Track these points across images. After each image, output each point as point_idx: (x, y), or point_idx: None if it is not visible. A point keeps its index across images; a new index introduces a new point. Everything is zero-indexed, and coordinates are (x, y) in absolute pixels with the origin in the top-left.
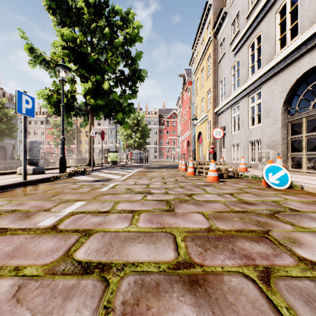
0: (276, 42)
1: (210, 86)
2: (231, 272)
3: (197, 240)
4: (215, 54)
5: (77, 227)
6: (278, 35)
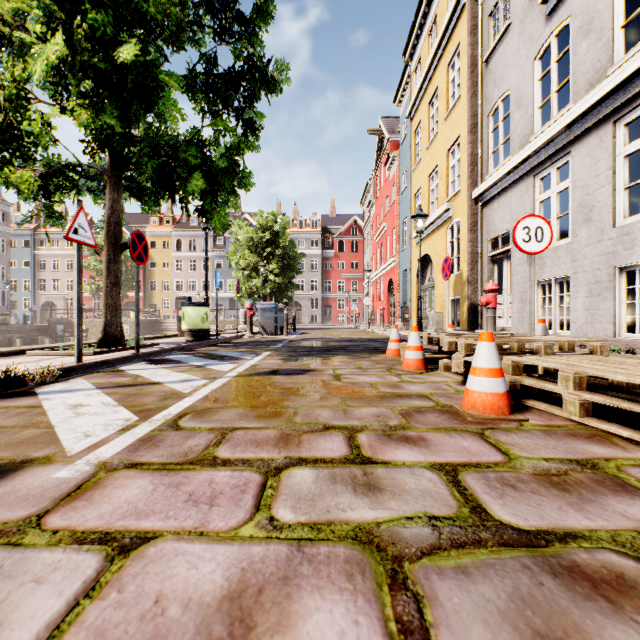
0: None
1: (458, 130)
2: None
3: None
4: (473, 42)
5: None
6: None
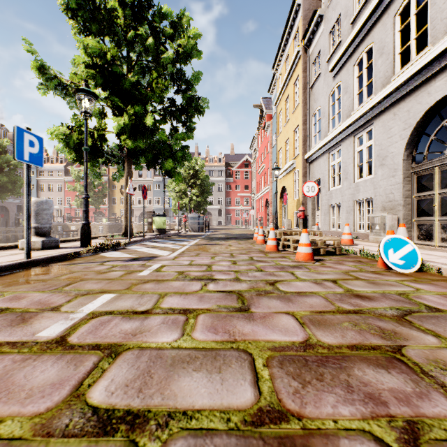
0: (395, 58)
1: (298, 121)
2: (352, 431)
3: (288, 364)
4: (305, 76)
5: (98, 341)
6: (398, 48)
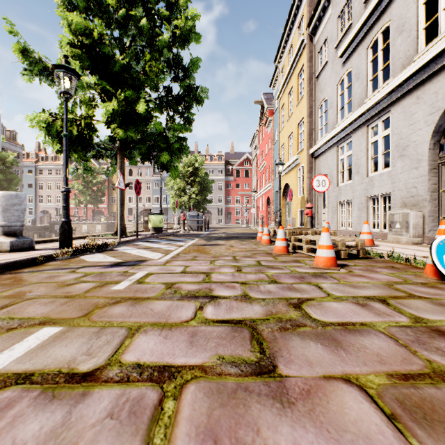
0: (419, 34)
1: (302, 114)
2: None
3: None
4: (310, 66)
5: None
6: (423, 22)
